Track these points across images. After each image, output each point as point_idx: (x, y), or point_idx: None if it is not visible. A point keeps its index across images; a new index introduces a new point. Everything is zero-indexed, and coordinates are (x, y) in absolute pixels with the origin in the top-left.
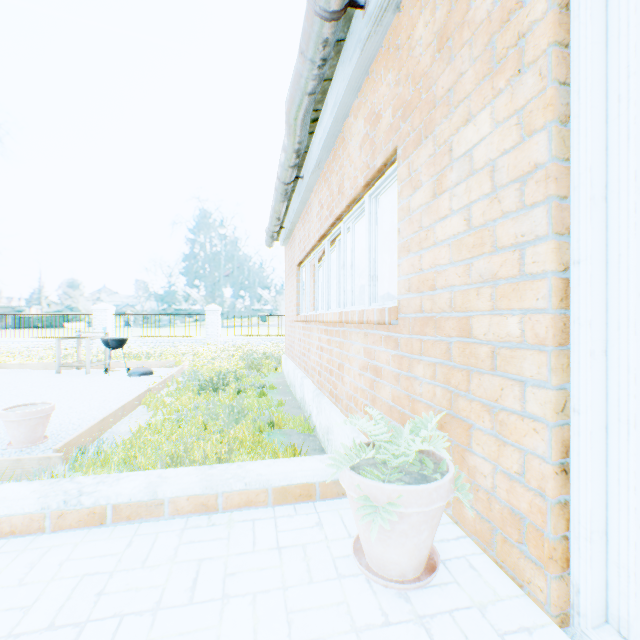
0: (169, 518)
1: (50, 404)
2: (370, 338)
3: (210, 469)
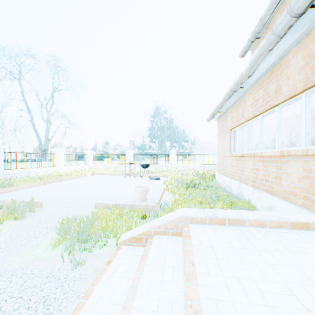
0: (247, 227)
1: (146, 187)
2: (310, 163)
3: (254, 212)
